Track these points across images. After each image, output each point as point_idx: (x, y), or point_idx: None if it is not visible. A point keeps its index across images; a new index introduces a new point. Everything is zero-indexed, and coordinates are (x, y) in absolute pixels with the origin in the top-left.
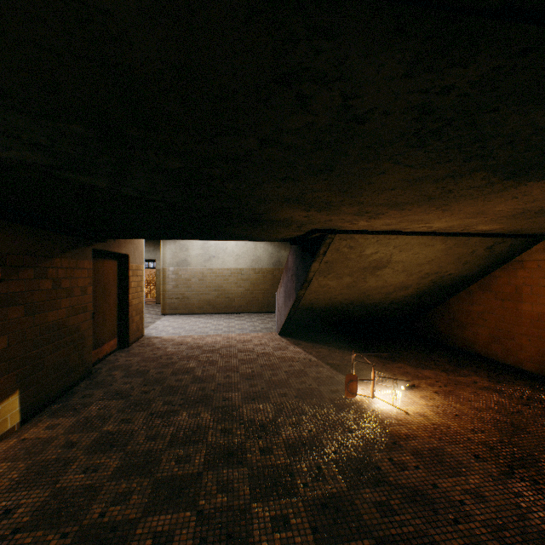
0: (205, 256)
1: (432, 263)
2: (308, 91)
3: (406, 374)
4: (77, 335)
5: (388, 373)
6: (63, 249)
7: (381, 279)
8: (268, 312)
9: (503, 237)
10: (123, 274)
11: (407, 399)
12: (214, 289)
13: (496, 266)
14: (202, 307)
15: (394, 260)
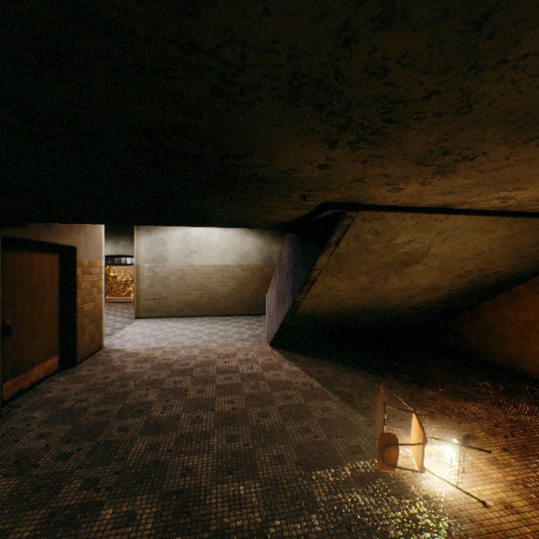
0: (186, 251)
1: (479, 257)
2: None
3: (447, 411)
4: None
5: (422, 409)
6: None
7: (406, 279)
8: (257, 315)
9: None
10: (69, 272)
11: (470, 467)
12: (195, 289)
13: None
14: (182, 309)
15: (432, 252)
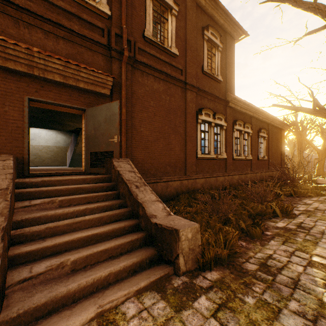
0: None
1: None
2: (69, 113)
3: None
4: None
5: None
6: None
7: None
8: (64, 166)
9: None
10: None
11: None
12: (33, 155)
13: None
14: None
15: None
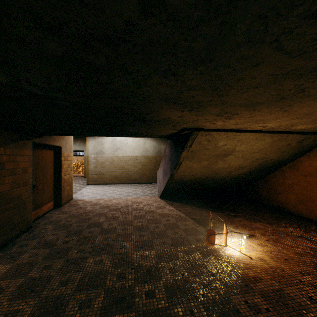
0: (114, 148)
1: (261, 152)
2: None
3: (244, 226)
4: (19, 201)
5: (233, 225)
6: (6, 142)
7: (226, 163)
8: (153, 183)
9: (310, 134)
10: (58, 159)
11: (249, 246)
12: (119, 169)
13: (302, 154)
14: (112, 180)
15: (237, 149)
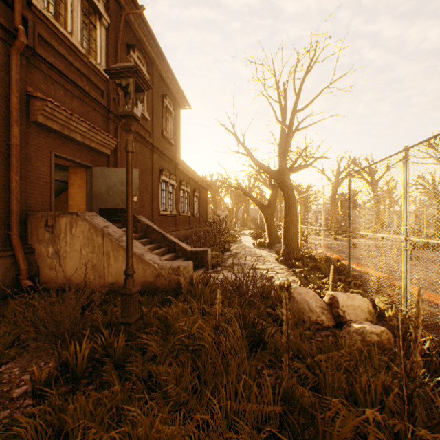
0: None
1: None
2: None
3: None
4: None
5: None
6: None
7: None
8: None
9: (64, 182)
10: None
11: None
12: None
13: (62, 192)
14: None
15: None
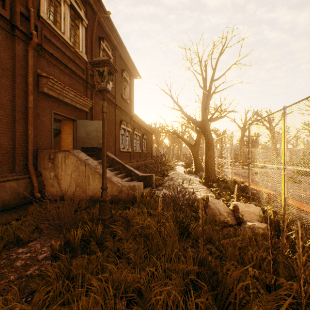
0: None
1: None
2: None
3: None
4: None
5: None
6: None
7: None
8: None
9: (57, 130)
10: None
11: None
12: None
13: (56, 136)
14: None
15: None
